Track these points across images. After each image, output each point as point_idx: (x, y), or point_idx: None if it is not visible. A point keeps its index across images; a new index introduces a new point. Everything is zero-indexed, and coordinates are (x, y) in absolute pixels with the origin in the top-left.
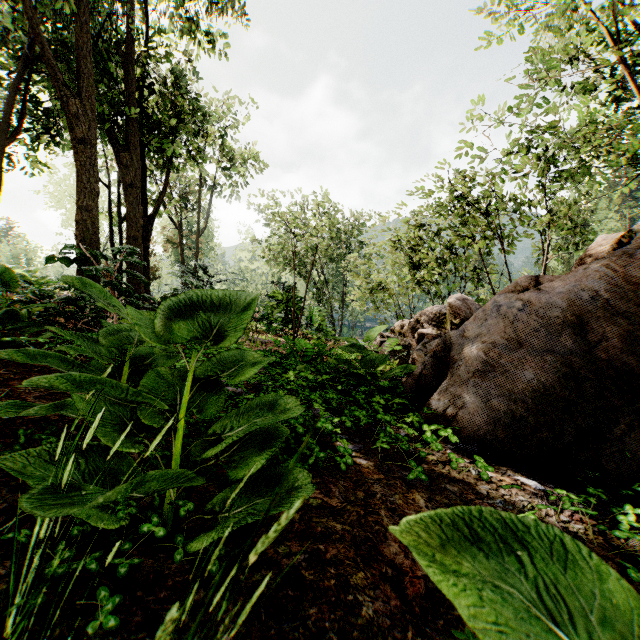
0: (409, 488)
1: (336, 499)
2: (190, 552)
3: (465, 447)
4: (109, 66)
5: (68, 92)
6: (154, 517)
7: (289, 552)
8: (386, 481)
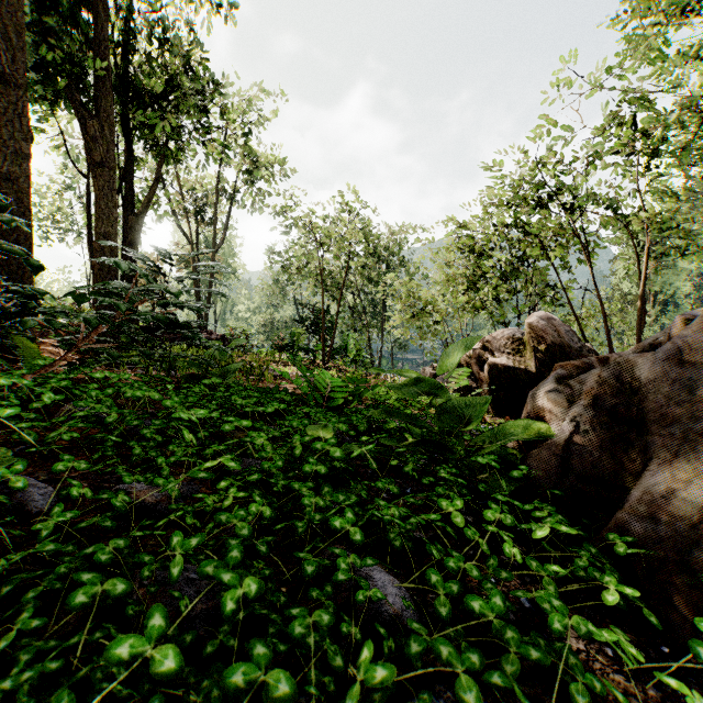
0: None
1: None
2: None
3: None
4: None
5: None
6: None
7: None
8: None
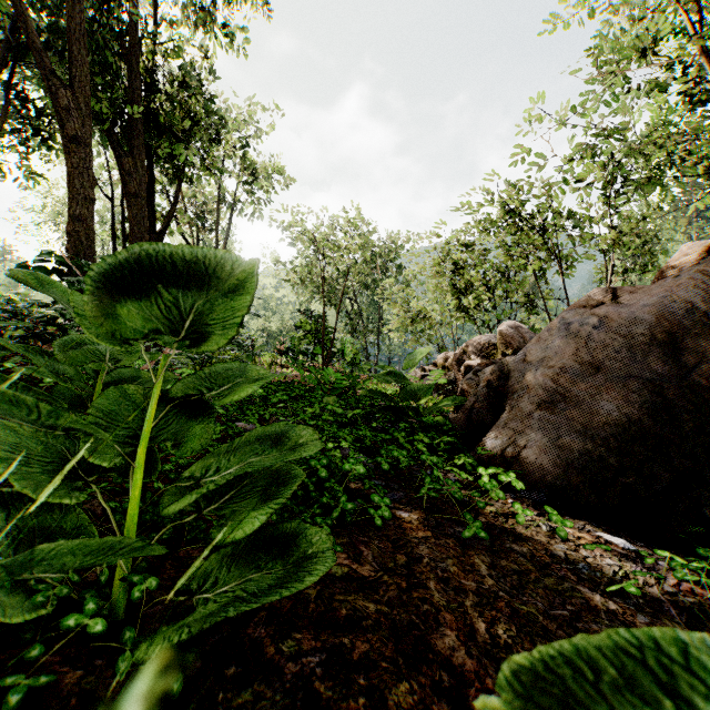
0: (465, 549)
1: (368, 566)
2: (136, 661)
3: (530, 495)
4: (108, 54)
5: (58, 82)
6: (89, 602)
7: (298, 651)
8: (434, 540)
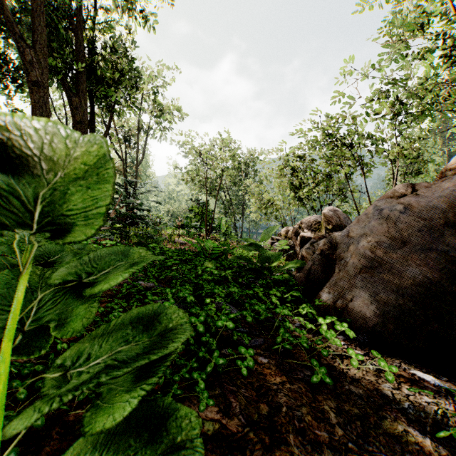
0: (314, 394)
1: (236, 420)
2: None
3: (356, 338)
4: (60, 27)
5: (25, 44)
6: None
7: None
8: (289, 385)
